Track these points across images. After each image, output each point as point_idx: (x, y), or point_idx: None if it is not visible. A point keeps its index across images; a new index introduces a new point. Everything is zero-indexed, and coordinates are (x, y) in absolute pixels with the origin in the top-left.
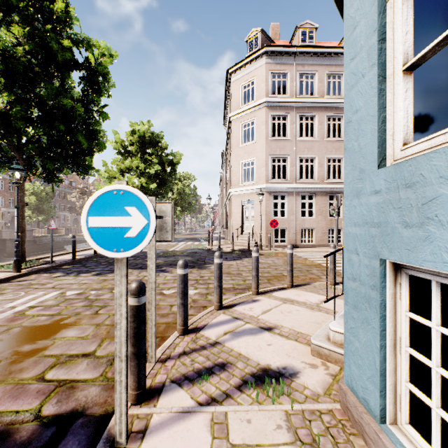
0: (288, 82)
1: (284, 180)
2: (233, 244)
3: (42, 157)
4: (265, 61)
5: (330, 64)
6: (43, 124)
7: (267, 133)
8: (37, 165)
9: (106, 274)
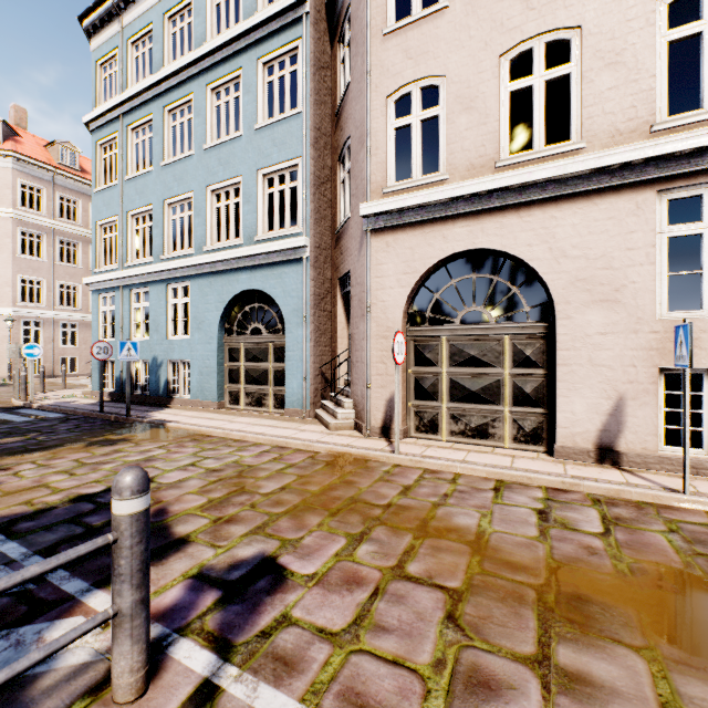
0: (46, 199)
1: (40, 306)
2: None
3: None
4: (12, 166)
5: None
6: None
7: (16, 249)
8: None
9: None
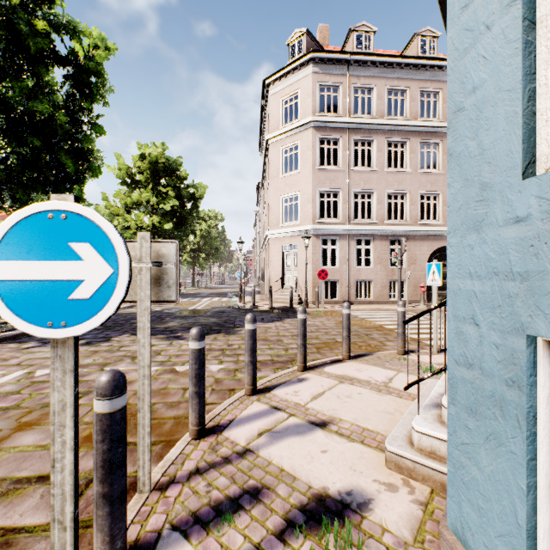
0: (340, 97)
1: (335, 221)
2: (271, 301)
3: (10, 183)
4: (312, 70)
5: (392, 77)
6: (8, 136)
7: (314, 160)
8: (4, 195)
9: (98, 342)
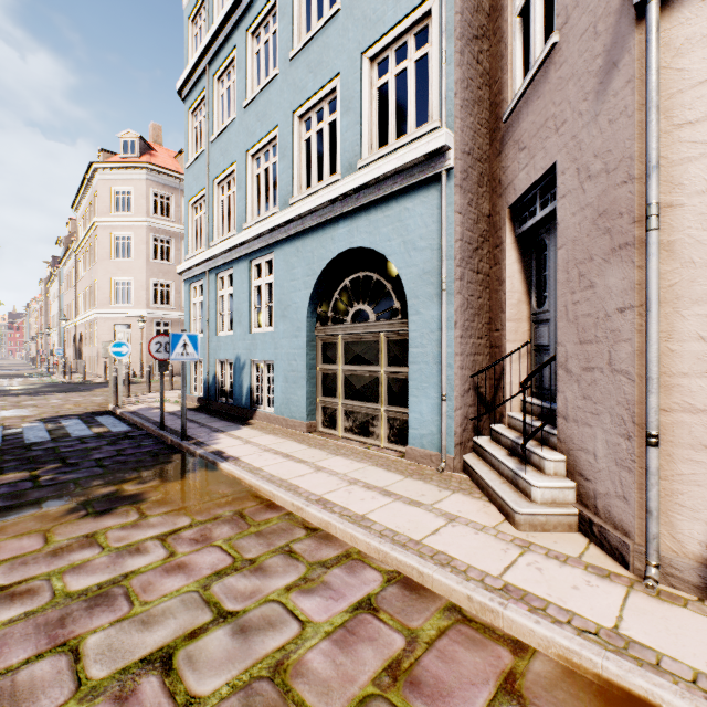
0: (173, 206)
1: (169, 307)
2: (106, 374)
3: None
4: (146, 176)
5: None
6: None
7: (149, 254)
8: None
9: None
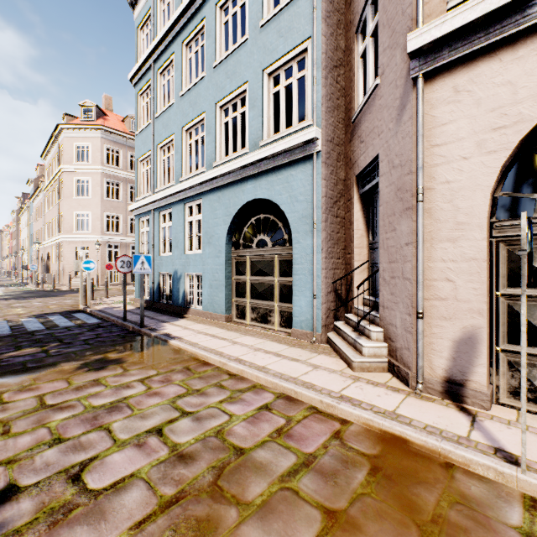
0: (121, 157)
1: (118, 234)
2: (71, 284)
3: None
4: (101, 135)
5: None
6: None
7: (103, 194)
8: None
9: None
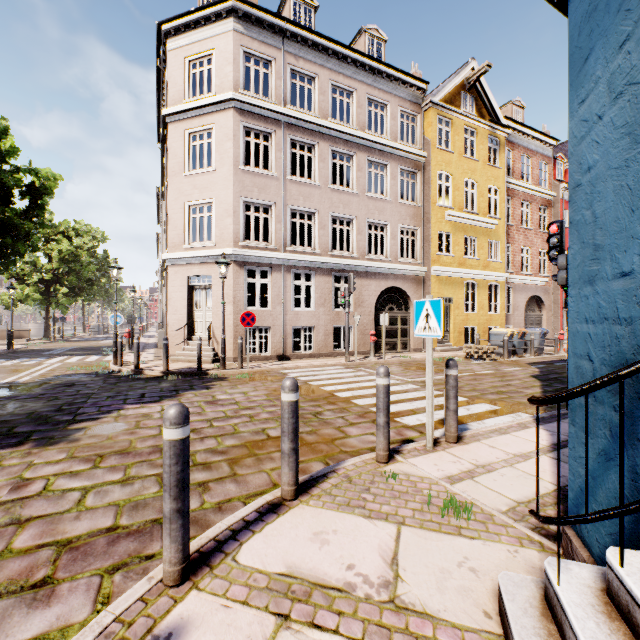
0: (273, 77)
1: (266, 245)
2: (167, 361)
3: None
4: (233, 25)
5: (337, 71)
6: None
7: (237, 156)
8: None
9: None
